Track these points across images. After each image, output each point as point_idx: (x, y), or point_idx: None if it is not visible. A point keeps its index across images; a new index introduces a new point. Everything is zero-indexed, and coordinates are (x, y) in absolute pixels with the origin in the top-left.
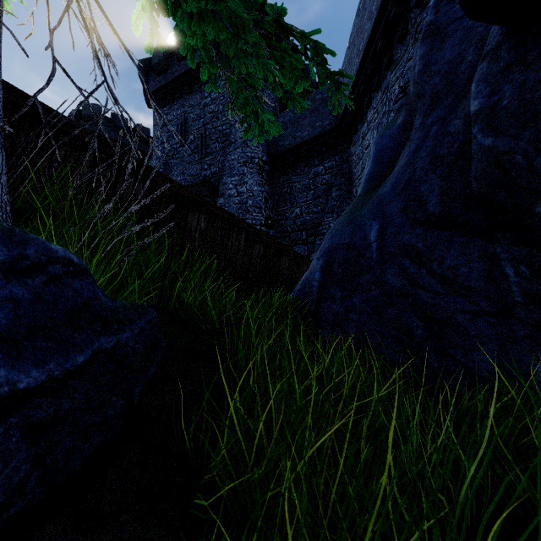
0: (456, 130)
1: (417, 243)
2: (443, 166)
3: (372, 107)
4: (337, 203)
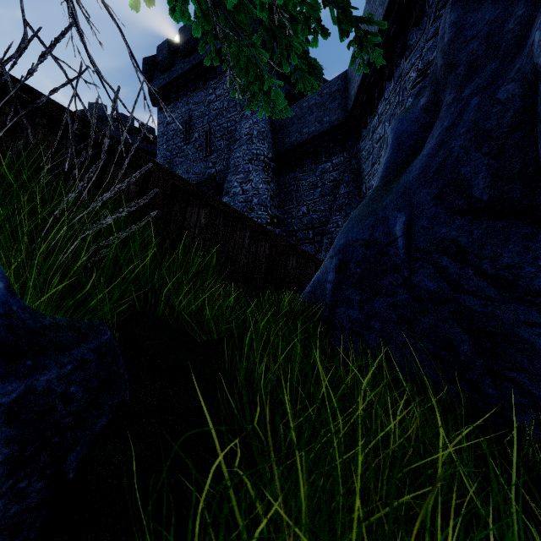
0: (510, 96)
1: (458, 237)
2: (491, 142)
3: (383, 99)
4: (346, 200)
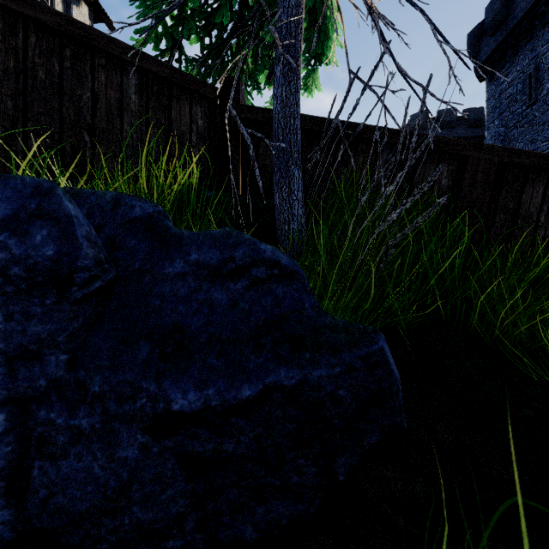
0: None
1: None
2: None
3: None
4: None
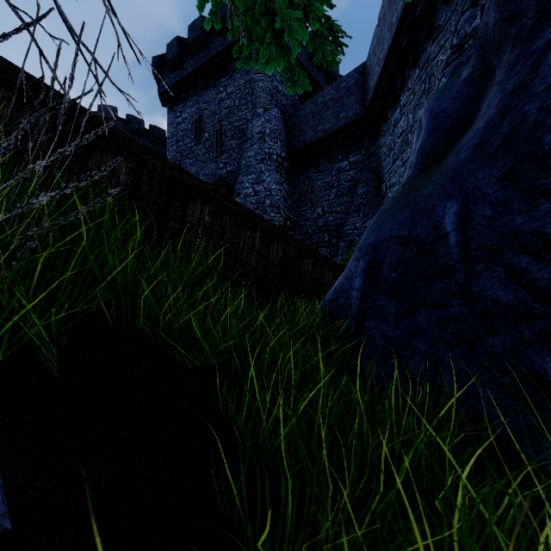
0: None
1: (545, 228)
2: None
3: (406, 89)
4: (364, 200)
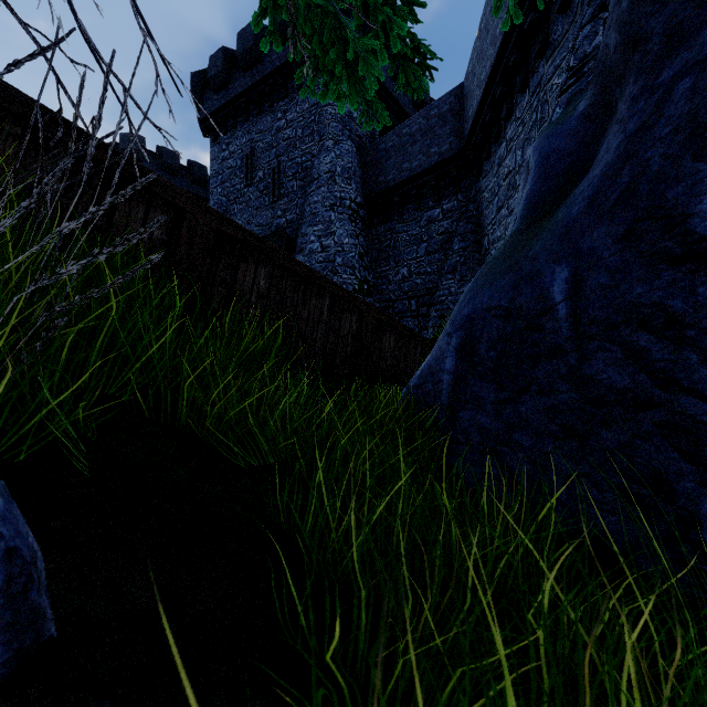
0: None
1: (668, 300)
2: None
3: (514, 118)
4: (461, 259)
